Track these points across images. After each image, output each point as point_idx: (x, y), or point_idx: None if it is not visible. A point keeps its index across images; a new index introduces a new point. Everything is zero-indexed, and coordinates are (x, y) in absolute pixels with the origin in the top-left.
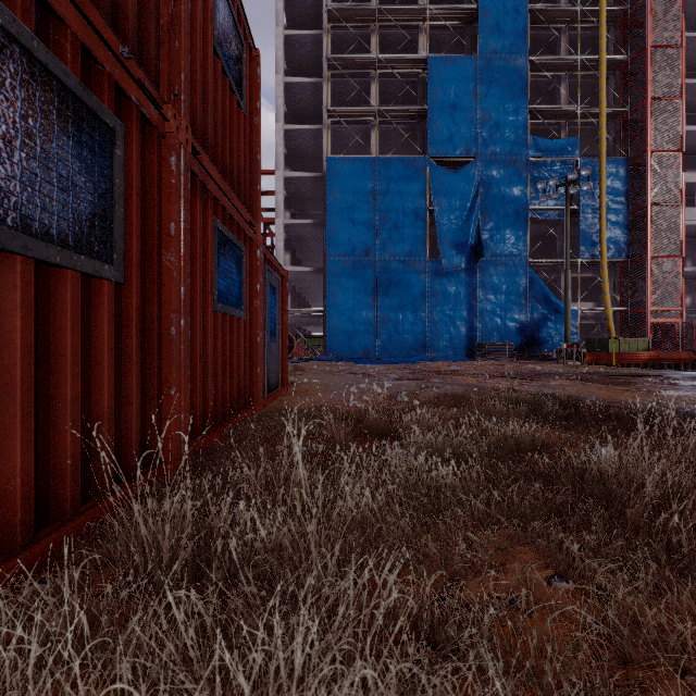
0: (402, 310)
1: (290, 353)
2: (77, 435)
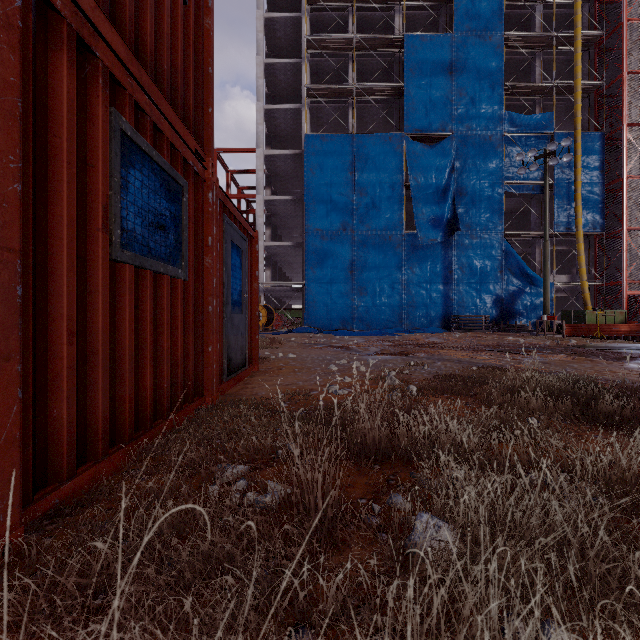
0: (379, 283)
1: (270, 325)
2: None
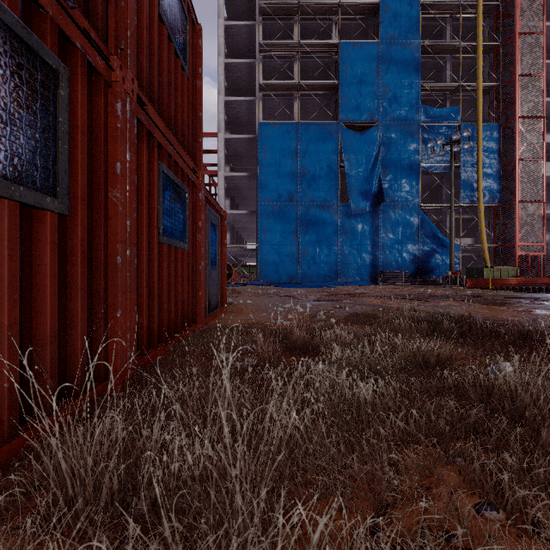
0: (319, 245)
1: (230, 279)
2: (5, 362)
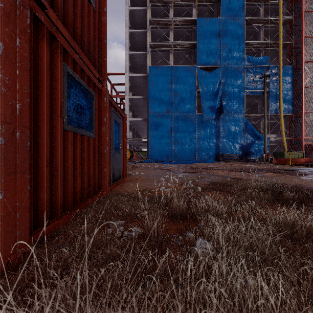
0: (185, 138)
1: (132, 159)
2: None
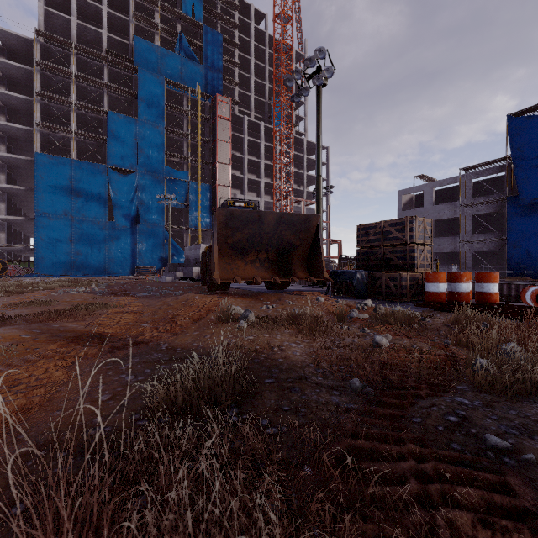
0: (91, 248)
1: (4, 273)
2: None
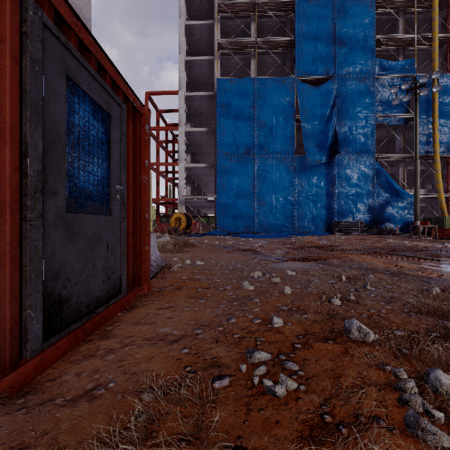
0: (275, 195)
1: (189, 229)
2: None
